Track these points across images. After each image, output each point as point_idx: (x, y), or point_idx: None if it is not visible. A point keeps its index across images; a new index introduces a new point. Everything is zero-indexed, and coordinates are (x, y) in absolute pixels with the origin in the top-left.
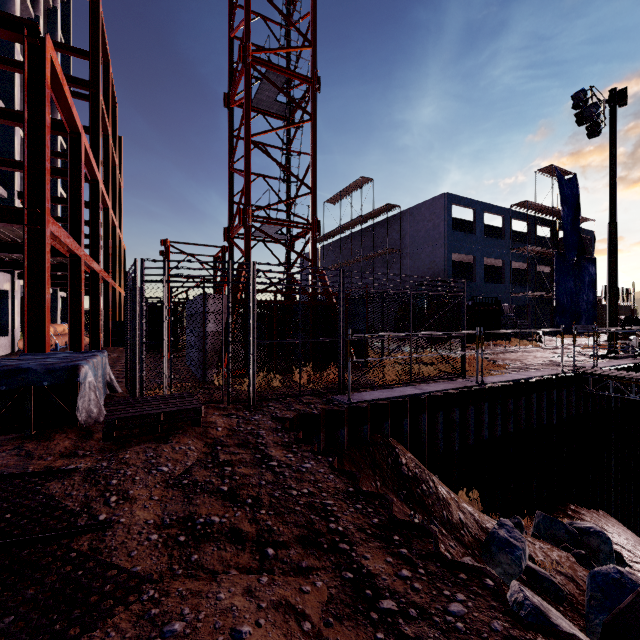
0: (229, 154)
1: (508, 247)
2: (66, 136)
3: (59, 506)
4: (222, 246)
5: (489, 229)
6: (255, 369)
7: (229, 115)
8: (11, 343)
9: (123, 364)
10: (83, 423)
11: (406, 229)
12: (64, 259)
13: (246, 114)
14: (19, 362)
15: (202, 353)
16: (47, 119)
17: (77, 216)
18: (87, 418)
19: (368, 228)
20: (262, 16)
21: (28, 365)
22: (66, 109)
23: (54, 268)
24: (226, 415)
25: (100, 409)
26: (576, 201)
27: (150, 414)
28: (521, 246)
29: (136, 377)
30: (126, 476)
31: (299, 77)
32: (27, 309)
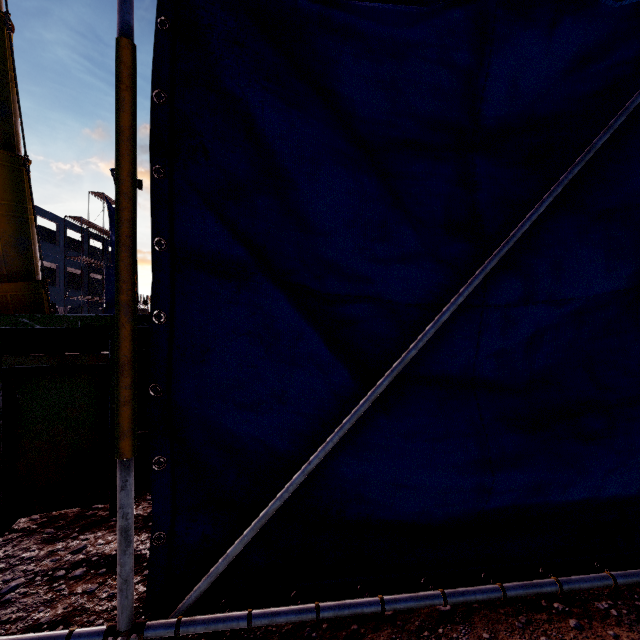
0: None
1: (63, 253)
2: None
3: None
4: None
5: (42, 230)
6: None
7: None
8: None
9: None
10: None
11: None
12: None
13: None
14: None
15: None
16: None
17: None
18: None
19: None
20: None
21: None
22: None
23: None
24: None
25: None
26: None
27: None
28: (76, 254)
29: None
30: None
31: None
32: None
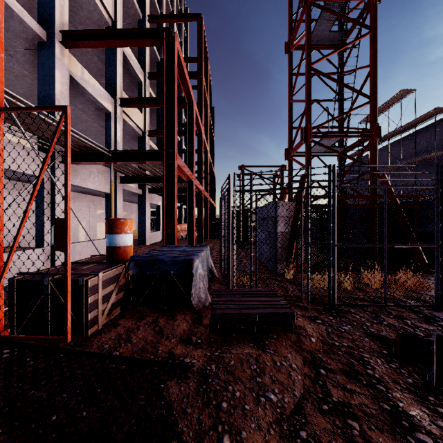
0: (289, 89)
1: None
2: (186, 106)
3: (175, 429)
4: (281, 165)
5: None
6: (335, 273)
7: (289, 58)
8: (161, 235)
9: (216, 252)
10: (195, 306)
11: None
12: (185, 185)
13: (307, 46)
14: (158, 252)
15: (273, 250)
16: (175, 89)
17: (191, 155)
18: (198, 302)
19: (408, 136)
20: None
21: (162, 257)
22: (185, 87)
23: (180, 191)
24: (309, 317)
25: (206, 295)
26: None
27: (247, 313)
28: None
29: (229, 269)
30: (235, 399)
31: None
32: (165, 215)
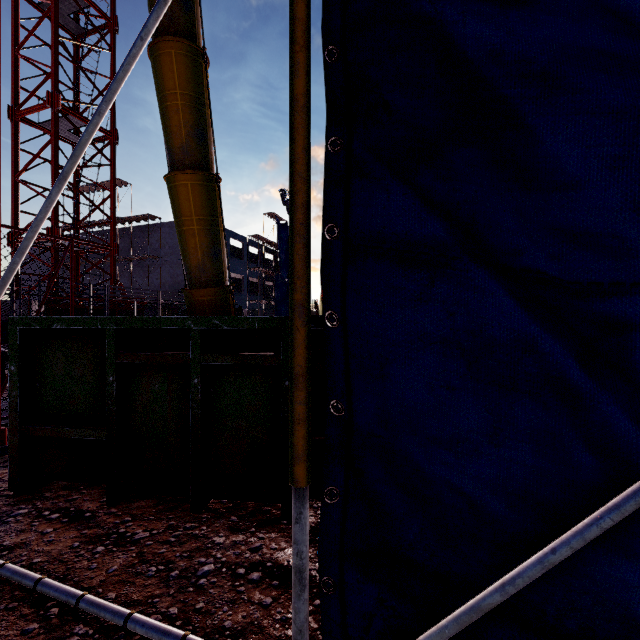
0: (14, 165)
1: (247, 266)
2: None
3: None
4: None
5: (233, 249)
6: None
7: (14, 128)
8: None
9: None
10: None
11: (167, 240)
12: None
13: (55, 150)
14: None
15: None
16: None
17: None
18: None
19: (125, 230)
20: (50, 46)
21: None
22: None
23: None
24: None
25: None
26: (287, 240)
27: None
28: (255, 266)
29: None
30: None
31: (101, 129)
32: None
